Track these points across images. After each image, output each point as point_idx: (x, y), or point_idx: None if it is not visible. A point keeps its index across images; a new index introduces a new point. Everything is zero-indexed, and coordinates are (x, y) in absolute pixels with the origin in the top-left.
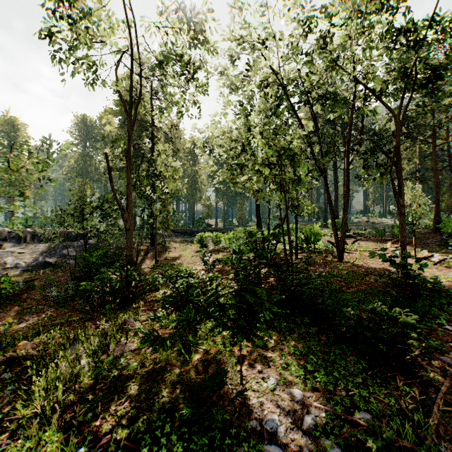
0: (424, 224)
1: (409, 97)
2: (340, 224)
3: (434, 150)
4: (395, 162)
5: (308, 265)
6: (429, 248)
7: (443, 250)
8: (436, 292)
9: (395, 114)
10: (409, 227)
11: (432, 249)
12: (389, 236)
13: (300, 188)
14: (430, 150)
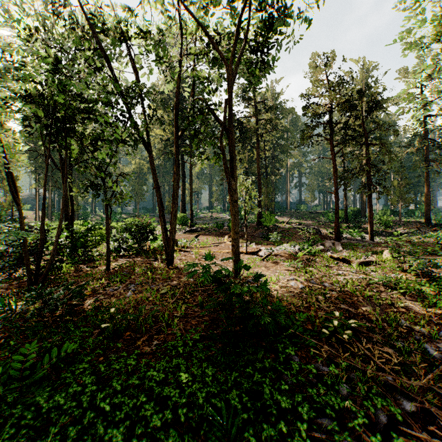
0: (251, 219)
1: (243, 46)
2: (186, 219)
3: (258, 155)
4: (227, 130)
5: (115, 283)
6: (256, 240)
7: (265, 242)
8: (277, 324)
9: (227, 62)
10: (241, 222)
11: (258, 241)
12: (227, 230)
13: (98, 155)
14: (255, 158)
